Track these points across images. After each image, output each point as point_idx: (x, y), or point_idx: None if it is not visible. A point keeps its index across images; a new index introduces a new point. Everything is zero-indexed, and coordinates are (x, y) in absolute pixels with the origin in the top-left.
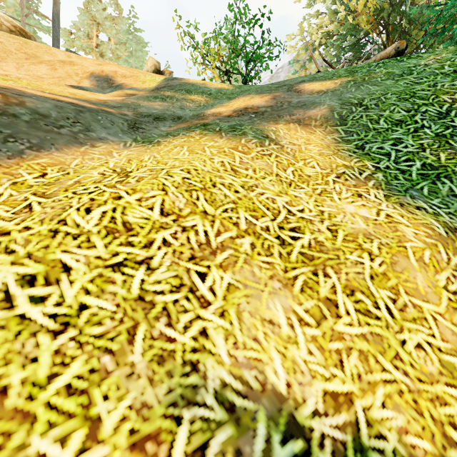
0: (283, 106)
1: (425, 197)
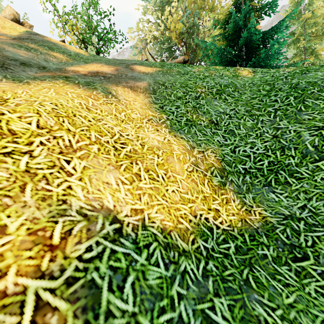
0: (122, 76)
1: (185, 133)
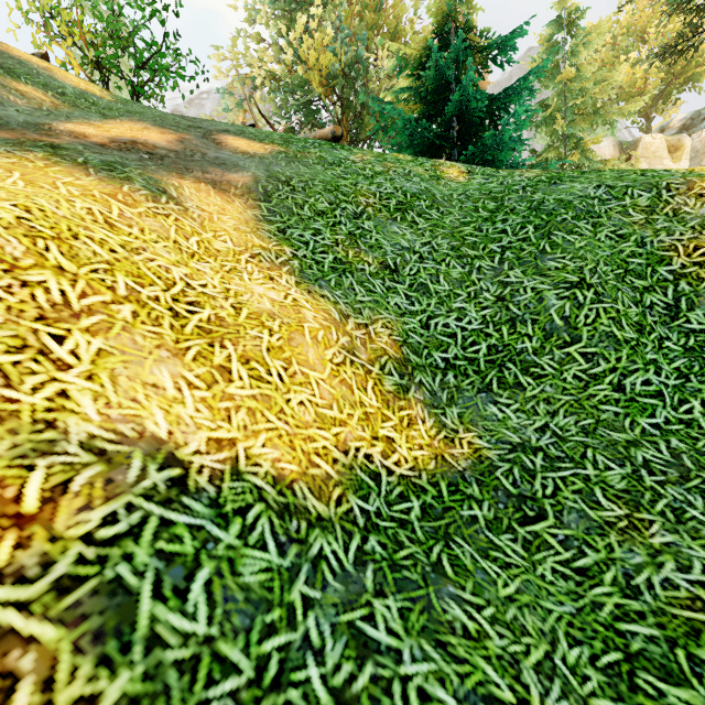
0: (194, 156)
1: (331, 288)
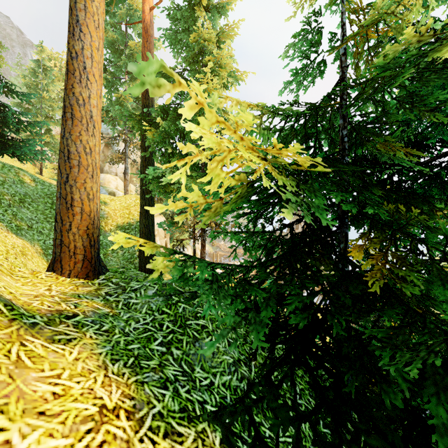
0: None
1: (22, 236)
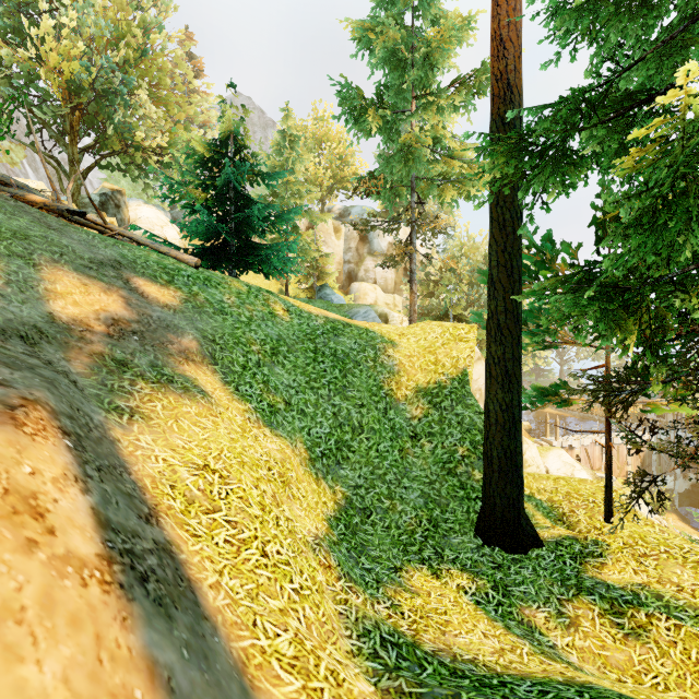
0: (151, 323)
1: (278, 427)
